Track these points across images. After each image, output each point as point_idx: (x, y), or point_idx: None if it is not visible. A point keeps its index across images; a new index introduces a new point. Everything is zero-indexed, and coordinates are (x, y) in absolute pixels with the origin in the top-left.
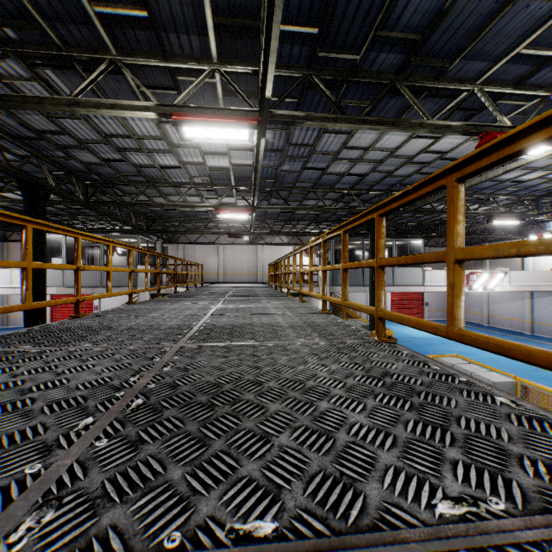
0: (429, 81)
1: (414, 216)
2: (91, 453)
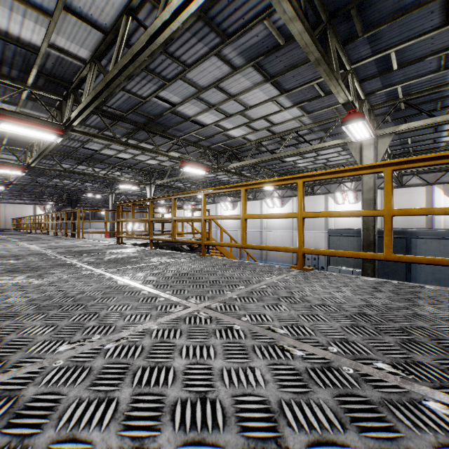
0: (67, 178)
1: (105, 197)
2: (2, 234)
